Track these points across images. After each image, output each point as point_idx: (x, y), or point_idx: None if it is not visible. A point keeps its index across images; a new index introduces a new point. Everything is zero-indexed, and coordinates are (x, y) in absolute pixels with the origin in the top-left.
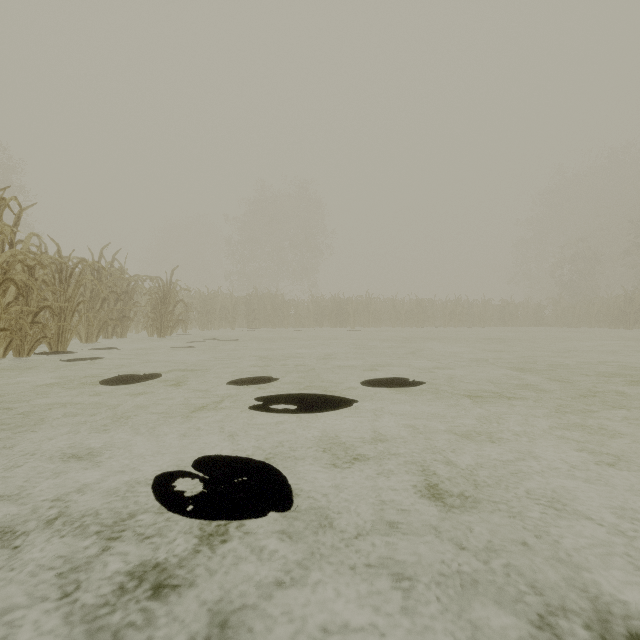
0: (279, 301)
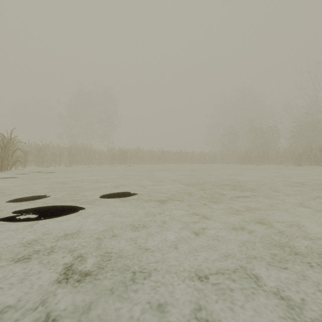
0: (89, 150)
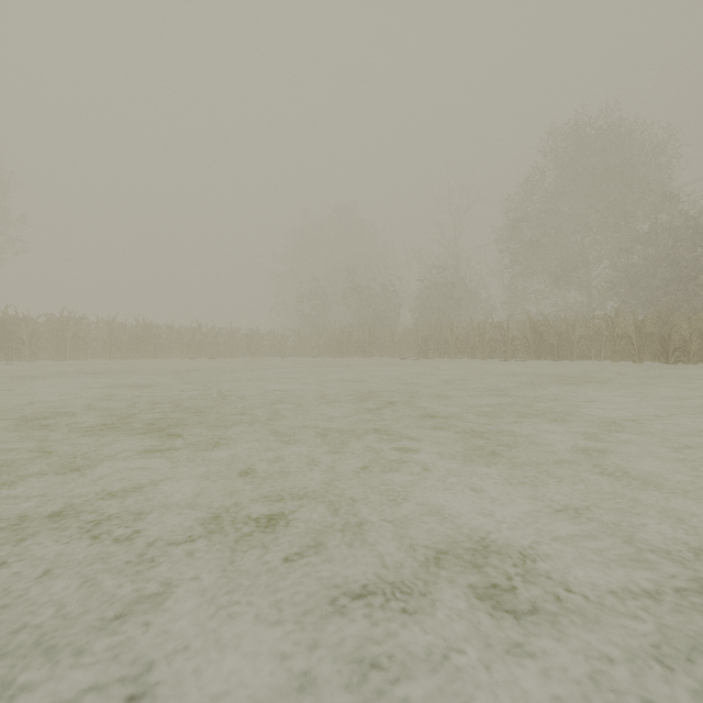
0: None
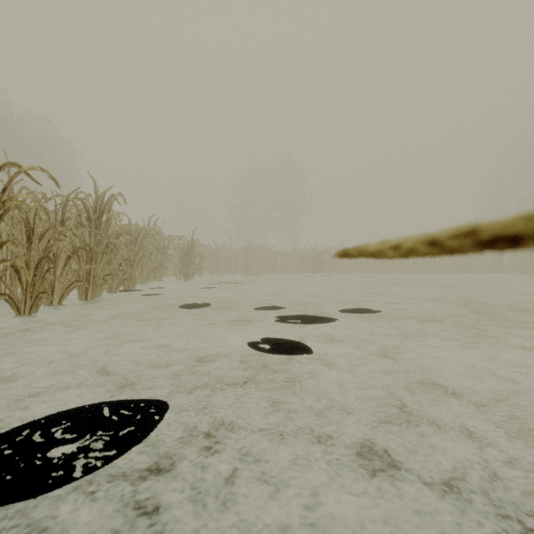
0: (269, 252)
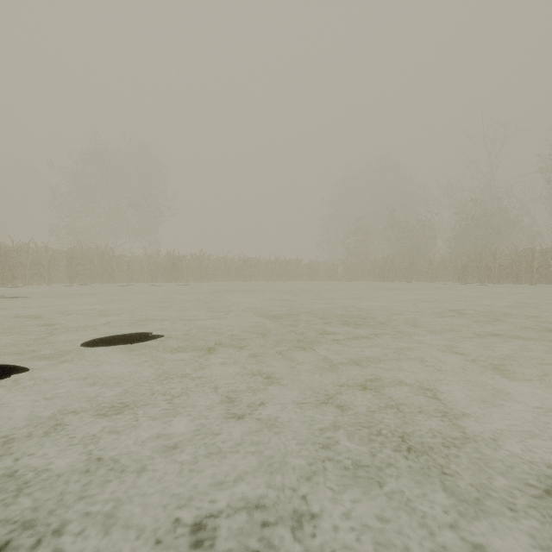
0: (109, 256)
